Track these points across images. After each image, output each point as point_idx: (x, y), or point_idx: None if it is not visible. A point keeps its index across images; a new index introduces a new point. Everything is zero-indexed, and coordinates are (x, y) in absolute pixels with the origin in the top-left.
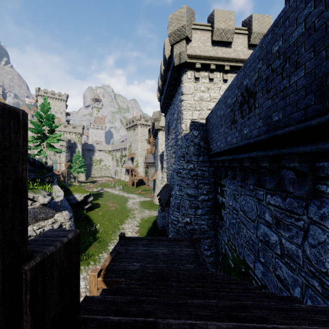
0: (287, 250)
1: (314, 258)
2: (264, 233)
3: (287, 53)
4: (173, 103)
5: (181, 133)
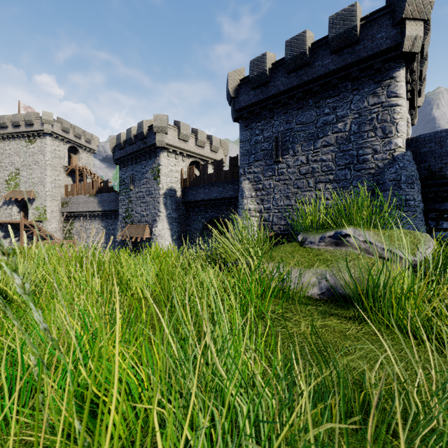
0: None
1: None
2: None
3: None
4: (324, 106)
5: (394, 151)
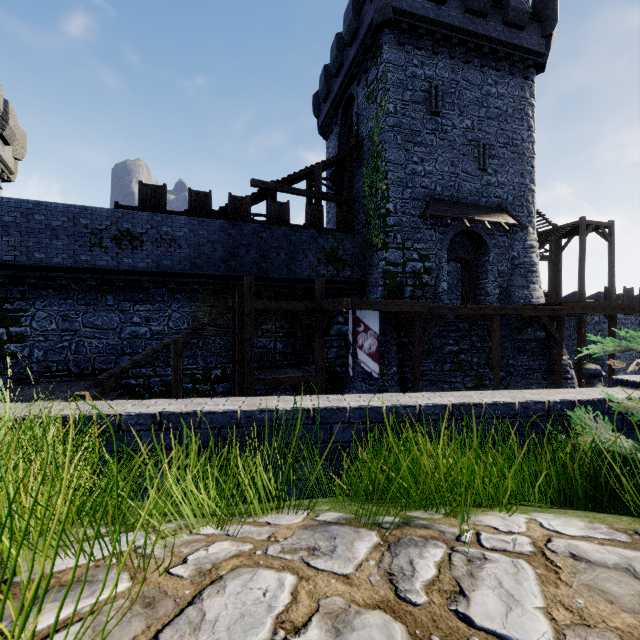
0: (156, 331)
1: (175, 326)
2: (133, 331)
3: (174, 238)
4: None
5: None
